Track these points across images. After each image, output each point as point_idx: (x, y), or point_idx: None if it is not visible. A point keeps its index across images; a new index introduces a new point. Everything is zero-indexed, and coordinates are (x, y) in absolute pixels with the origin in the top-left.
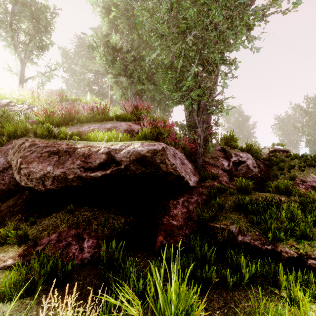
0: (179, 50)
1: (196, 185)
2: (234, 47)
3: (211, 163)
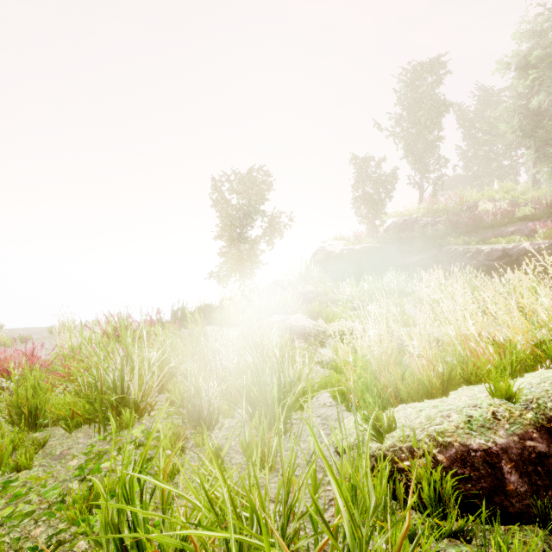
0: None
1: None
2: None
3: None
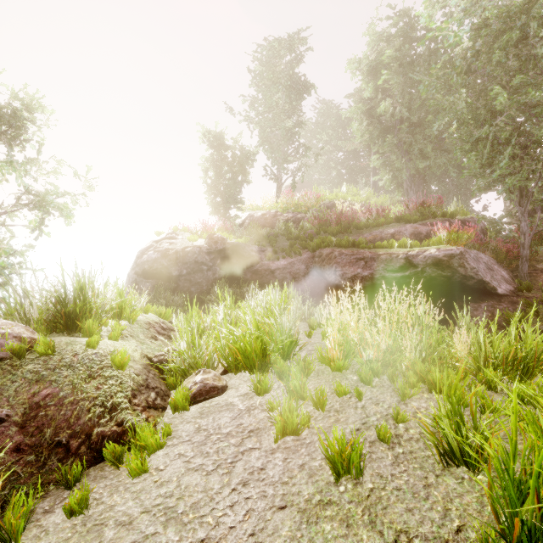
0: (486, 133)
1: (509, 293)
2: None
3: None
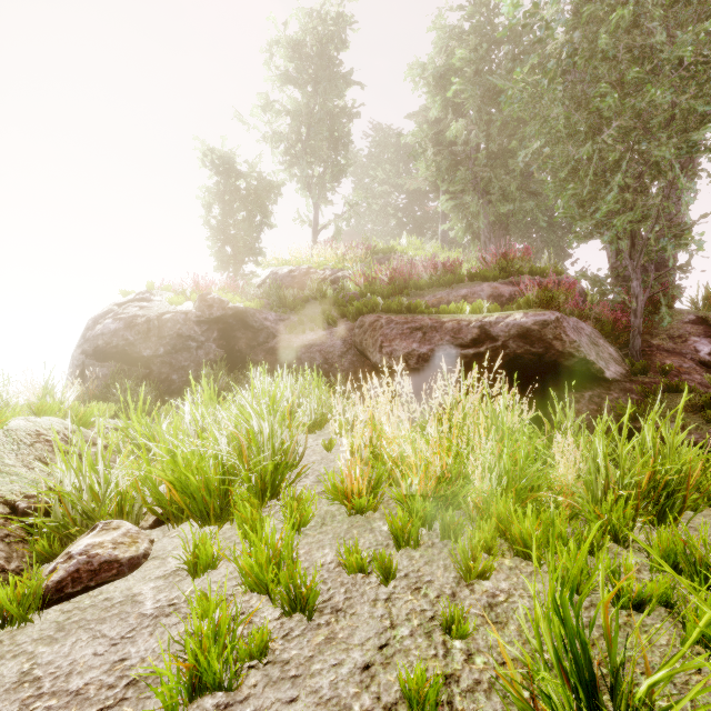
0: (589, 154)
1: (620, 378)
2: (703, 133)
3: (665, 347)
